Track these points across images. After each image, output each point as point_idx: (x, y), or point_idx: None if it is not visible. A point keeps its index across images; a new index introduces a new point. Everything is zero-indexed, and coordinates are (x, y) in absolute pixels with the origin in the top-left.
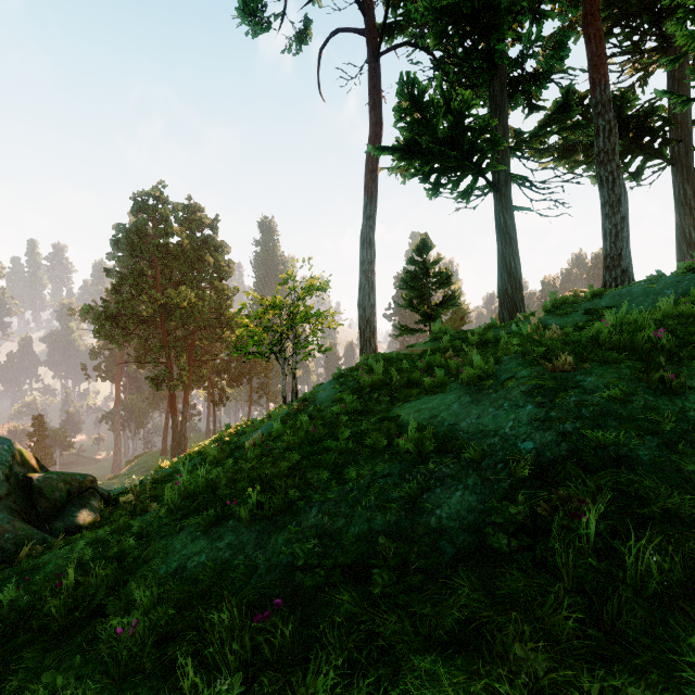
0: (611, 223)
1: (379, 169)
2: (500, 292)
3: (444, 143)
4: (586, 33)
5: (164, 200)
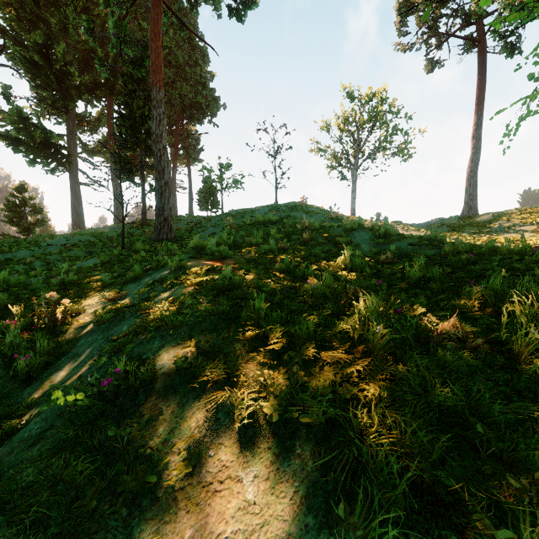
0: (116, 203)
1: None
2: (72, 222)
3: (40, 144)
4: (109, 128)
5: None
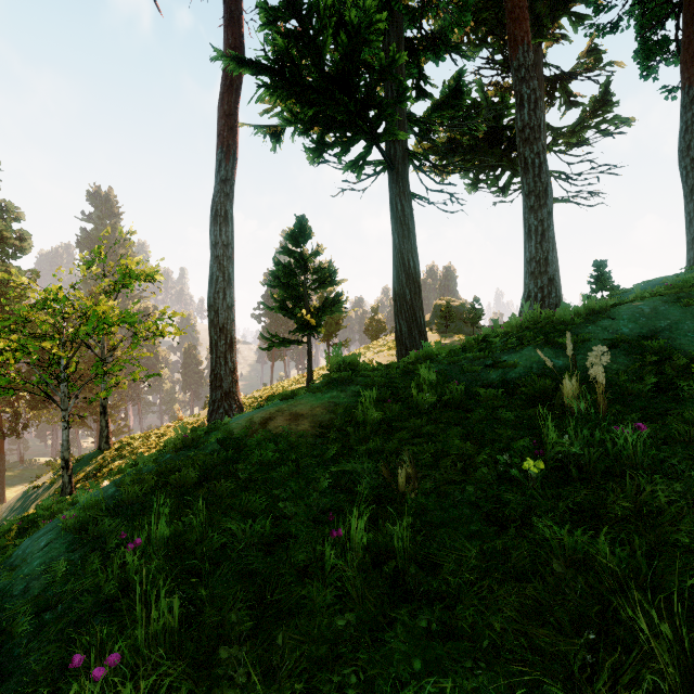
0: (538, 218)
1: (241, 124)
2: (396, 297)
3: (332, 82)
4: None
5: None
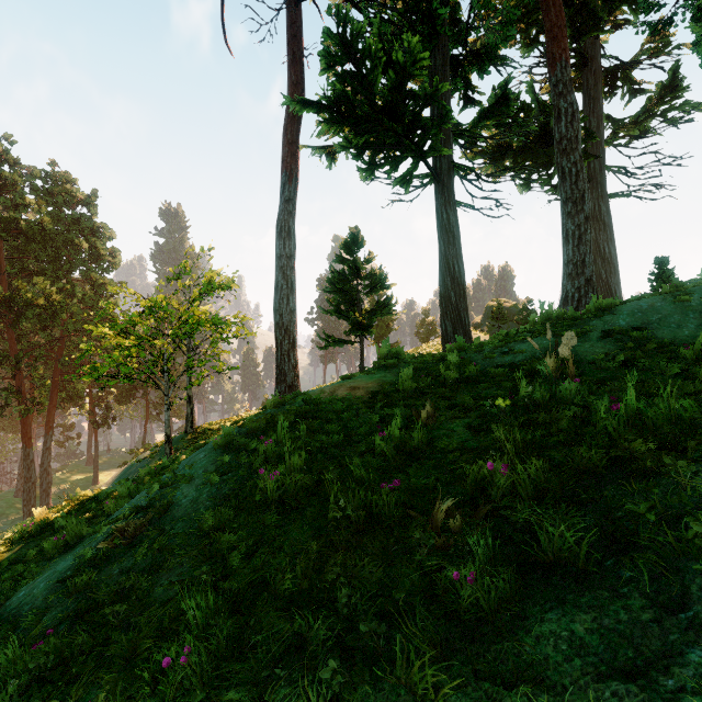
0: (575, 223)
1: (301, 147)
2: (442, 300)
3: (382, 111)
4: None
5: (12, 161)
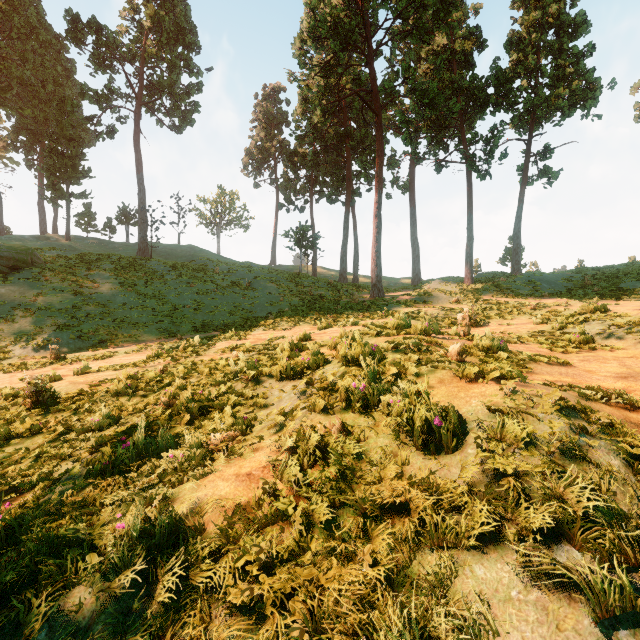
0: None
1: None
2: None
3: None
4: None
5: None
